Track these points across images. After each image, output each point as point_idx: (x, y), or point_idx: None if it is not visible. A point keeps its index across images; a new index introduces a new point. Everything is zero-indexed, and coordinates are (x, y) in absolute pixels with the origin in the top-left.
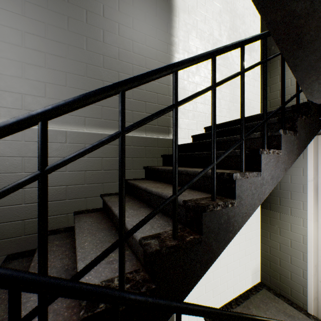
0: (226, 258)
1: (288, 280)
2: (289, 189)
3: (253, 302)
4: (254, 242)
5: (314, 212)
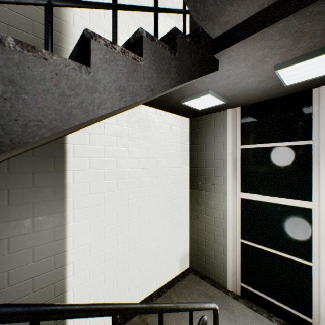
0: (148, 245)
1: (212, 260)
2: (213, 166)
3: (176, 290)
4: (183, 225)
5: (233, 186)
